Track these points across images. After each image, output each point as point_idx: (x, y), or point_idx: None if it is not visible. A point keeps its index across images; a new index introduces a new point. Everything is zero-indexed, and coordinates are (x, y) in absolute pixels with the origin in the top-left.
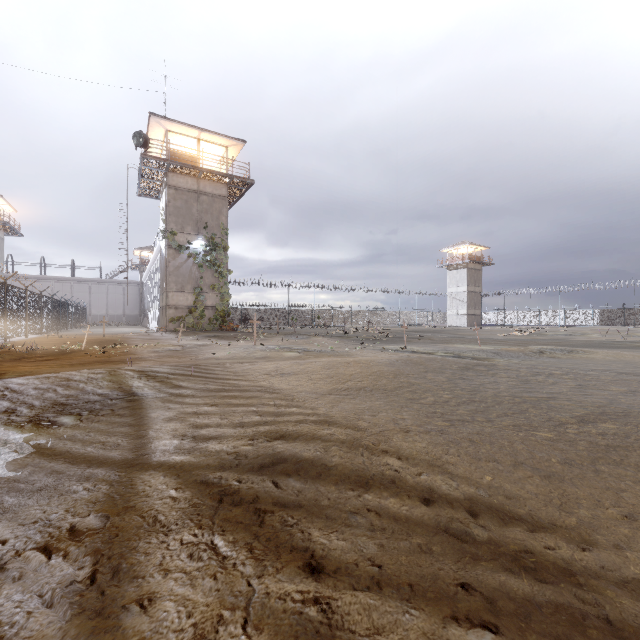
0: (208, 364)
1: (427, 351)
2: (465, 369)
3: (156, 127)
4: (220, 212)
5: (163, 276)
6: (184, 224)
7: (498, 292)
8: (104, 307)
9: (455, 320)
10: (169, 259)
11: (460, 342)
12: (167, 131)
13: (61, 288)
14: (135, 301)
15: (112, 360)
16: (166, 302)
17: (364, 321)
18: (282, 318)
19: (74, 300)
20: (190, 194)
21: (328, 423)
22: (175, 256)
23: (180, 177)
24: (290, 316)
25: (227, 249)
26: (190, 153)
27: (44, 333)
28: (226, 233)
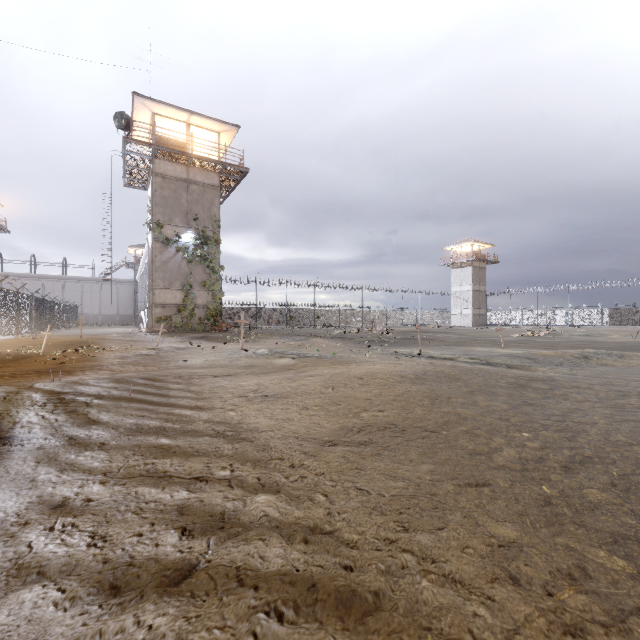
0: (168, 378)
1: (447, 356)
2: (519, 386)
3: (141, 109)
4: (212, 203)
5: (150, 272)
6: (172, 215)
7: (504, 291)
8: (97, 306)
9: (459, 320)
10: (155, 253)
11: (477, 344)
12: (153, 114)
13: (52, 287)
14: (129, 300)
15: (59, 369)
16: (152, 300)
17: (365, 321)
18: (280, 318)
19: (66, 299)
20: (179, 183)
21: (341, 606)
22: (162, 250)
23: (168, 164)
24: (289, 316)
25: (219, 243)
26: (178, 137)
27: (23, 334)
28: (218, 226)
